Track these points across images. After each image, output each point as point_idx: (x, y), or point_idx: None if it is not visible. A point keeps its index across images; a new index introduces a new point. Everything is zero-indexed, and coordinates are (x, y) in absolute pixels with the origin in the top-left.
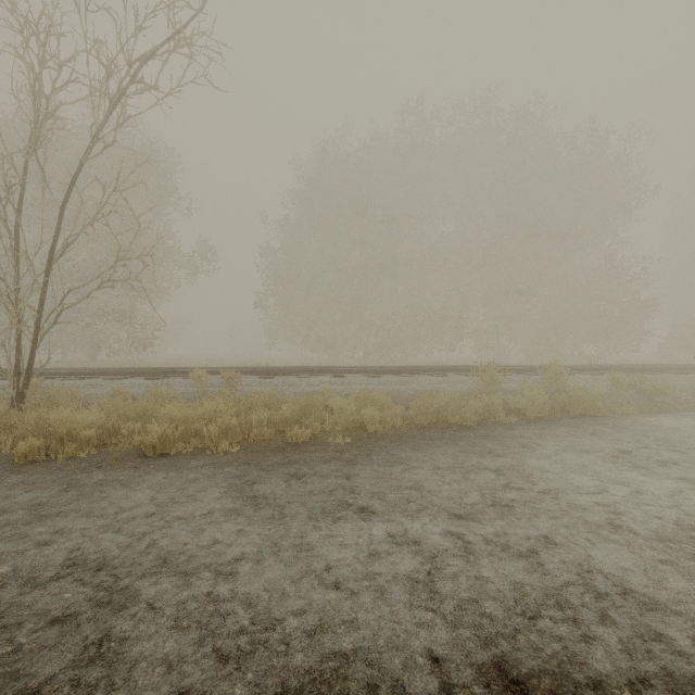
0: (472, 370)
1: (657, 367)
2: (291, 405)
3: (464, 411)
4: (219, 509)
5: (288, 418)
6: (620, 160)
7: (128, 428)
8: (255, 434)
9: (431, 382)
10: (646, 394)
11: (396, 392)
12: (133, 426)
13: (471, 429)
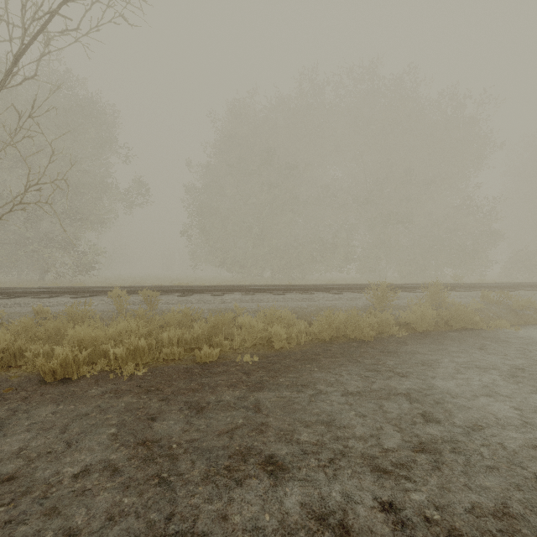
0: (366, 289)
1: (514, 285)
2: (202, 323)
3: (362, 327)
4: (99, 463)
5: (199, 336)
6: (473, 120)
7: (35, 350)
8: (165, 354)
9: (329, 299)
10: (512, 309)
11: (300, 309)
12: (40, 347)
13: (370, 344)
